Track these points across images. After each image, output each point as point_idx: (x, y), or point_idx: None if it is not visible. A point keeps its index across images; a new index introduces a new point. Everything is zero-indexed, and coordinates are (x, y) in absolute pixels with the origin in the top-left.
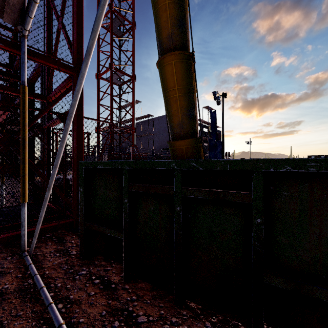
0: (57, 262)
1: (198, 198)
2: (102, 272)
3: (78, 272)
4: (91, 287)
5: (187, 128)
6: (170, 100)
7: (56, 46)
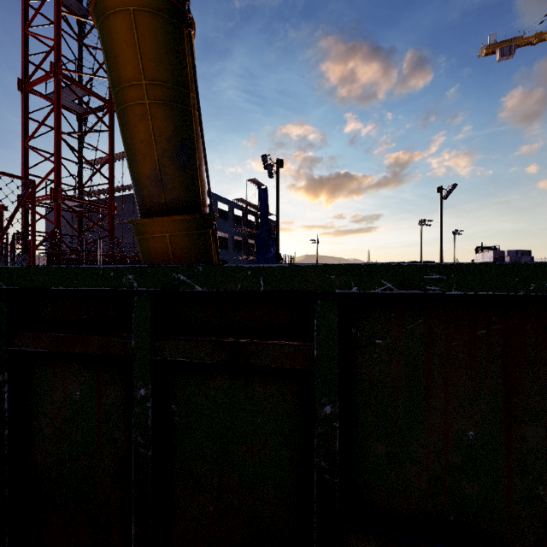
0: None
1: (194, 361)
2: None
3: None
4: None
5: (175, 189)
6: (129, 112)
7: None
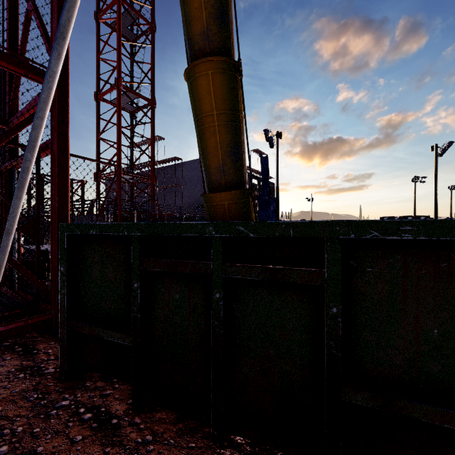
0: (18, 389)
1: (247, 279)
2: (97, 399)
3: (56, 403)
4: (77, 428)
5: (230, 174)
6: (206, 130)
7: (23, 40)
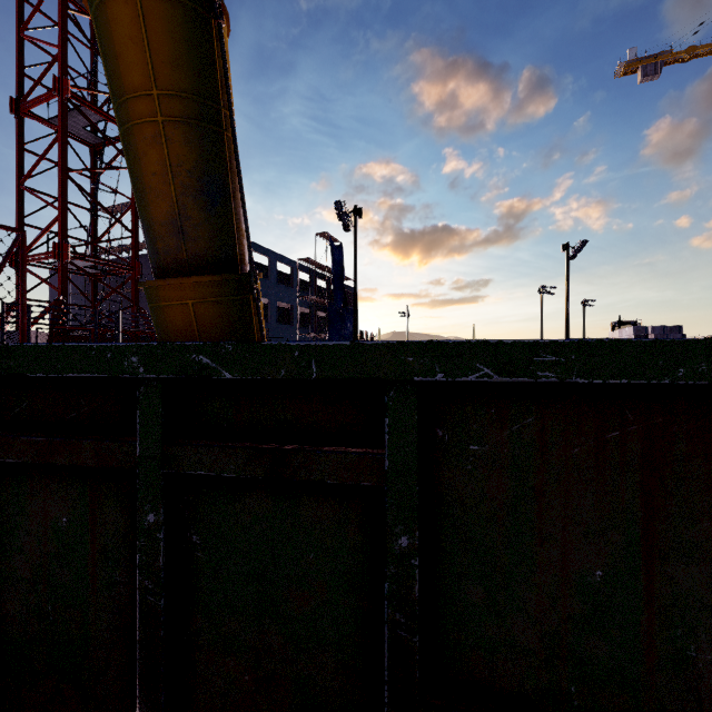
0: None
1: (222, 476)
2: None
3: None
4: None
5: (201, 239)
6: (136, 133)
7: None
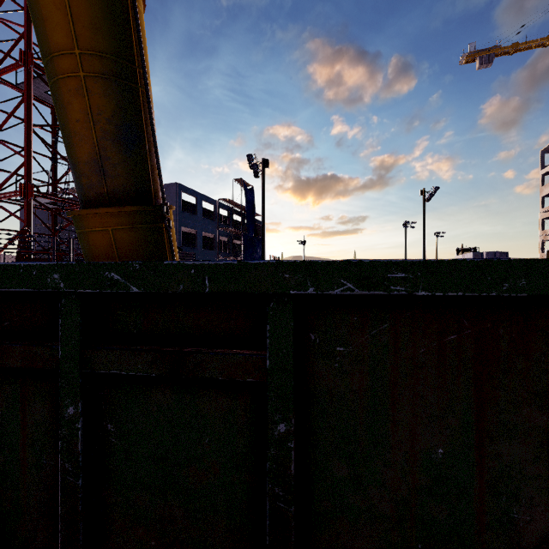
0: None
1: (133, 374)
2: None
3: None
4: None
5: (119, 176)
6: (62, 86)
7: None
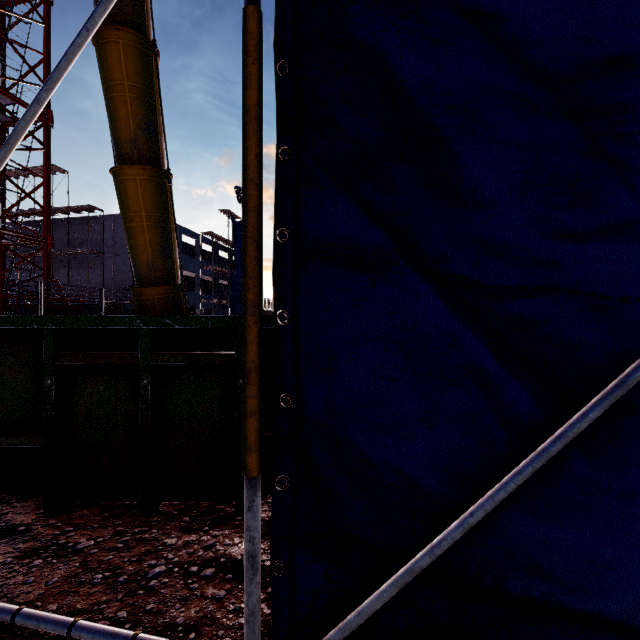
0: None
1: (174, 365)
2: None
3: None
4: None
5: (161, 271)
6: (134, 228)
7: None
